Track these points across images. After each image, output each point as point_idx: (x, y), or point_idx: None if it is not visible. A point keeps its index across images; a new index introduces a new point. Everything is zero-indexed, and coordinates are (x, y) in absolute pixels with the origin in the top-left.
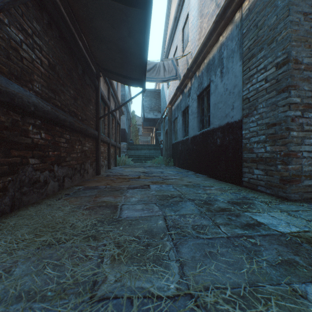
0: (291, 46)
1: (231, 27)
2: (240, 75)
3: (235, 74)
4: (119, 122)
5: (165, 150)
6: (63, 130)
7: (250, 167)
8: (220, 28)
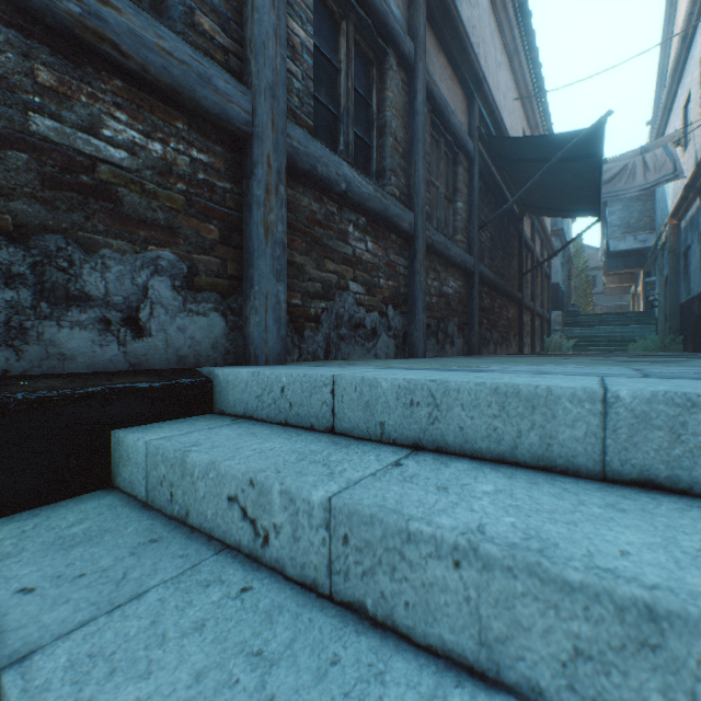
0: None
1: None
2: None
3: None
4: (546, 273)
5: (663, 320)
6: (496, 295)
7: None
8: None
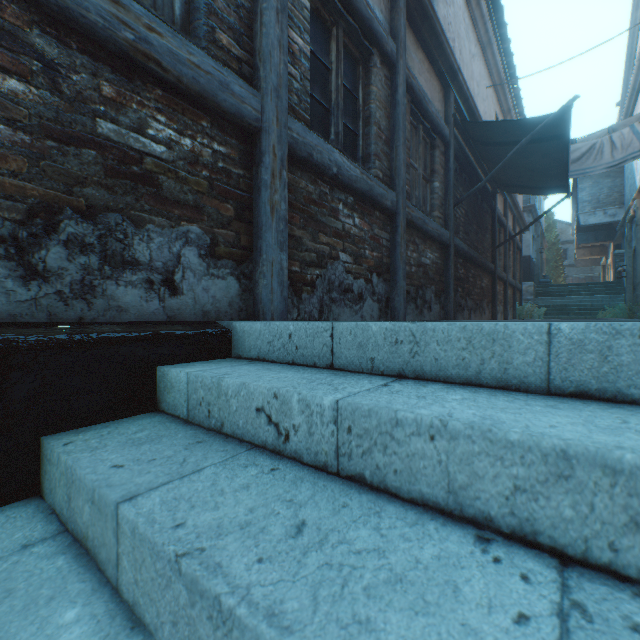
0: None
1: None
2: None
3: None
4: (518, 246)
5: (632, 290)
6: (470, 266)
7: None
8: None
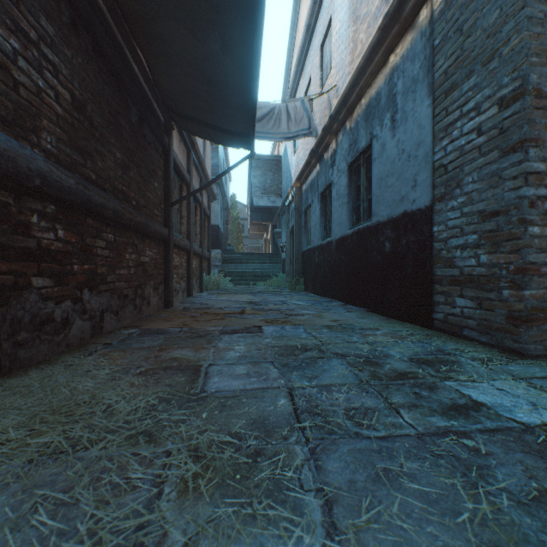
0: (530, 64)
1: (412, 36)
2: (428, 123)
3: (419, 122)
4: (207, 213)
5: (290, 263)
6: (101, 225)
7: (448, 293)
8: (390, 38)
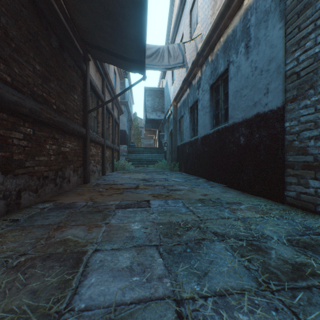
0: None
1: None
2: (280, 42)
3: (271, 43)
4: (117, 122)
5: (169, 153)
6: (18, 120)
7: (300, 176)
8: None
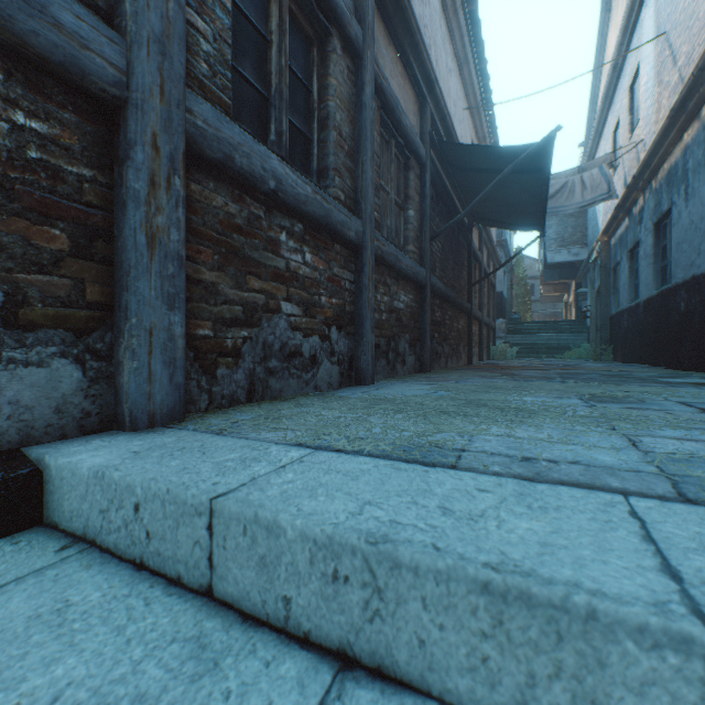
0: None
1: (697, 126)
2: None
3: (700, 200)
4: (492, 283)
5: (595, 330)
6: (447, 307)
7: None
8: (679, 123)
